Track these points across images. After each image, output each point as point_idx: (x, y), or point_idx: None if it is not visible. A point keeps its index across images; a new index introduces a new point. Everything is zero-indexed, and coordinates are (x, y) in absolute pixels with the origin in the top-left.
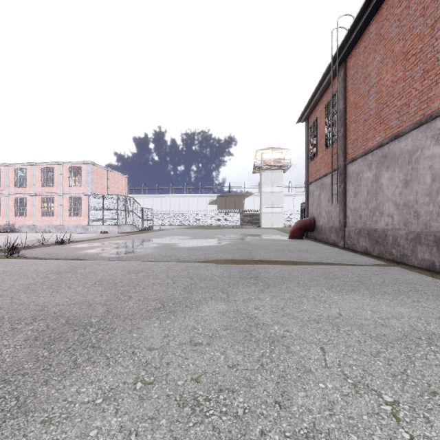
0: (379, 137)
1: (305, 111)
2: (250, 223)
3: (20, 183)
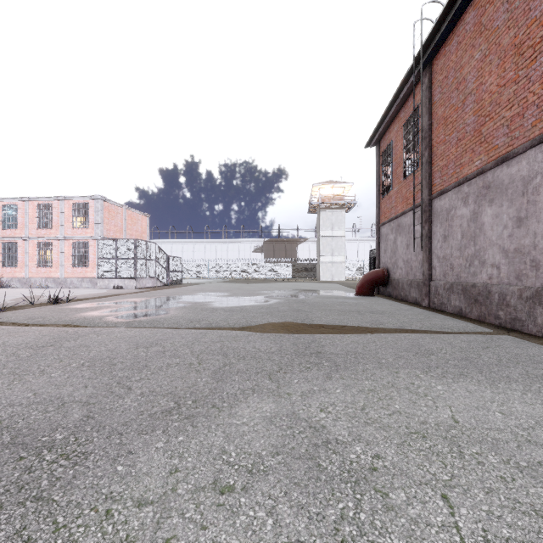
0: (479, 160)
1: (376, 131)
2: (305, 275)
3: (9, 224)
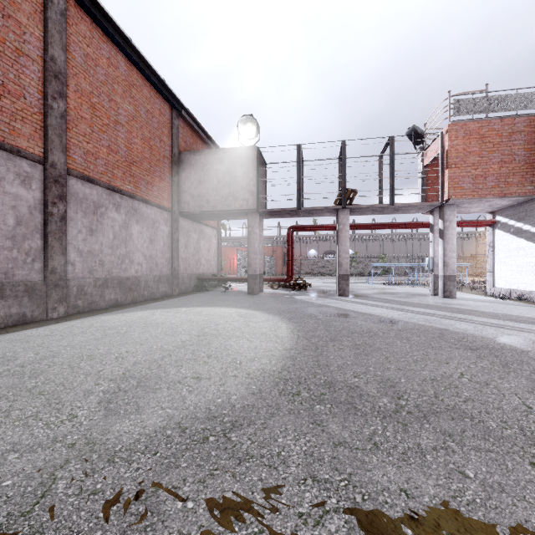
0: None
1: None
2: None
3: None
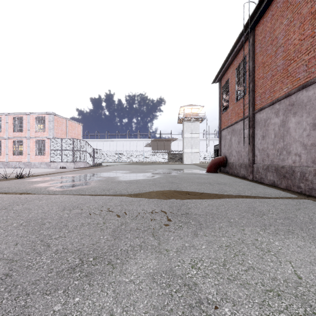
0: (287, 88)
1: (219, 73)
2: (175, 160)
3: None
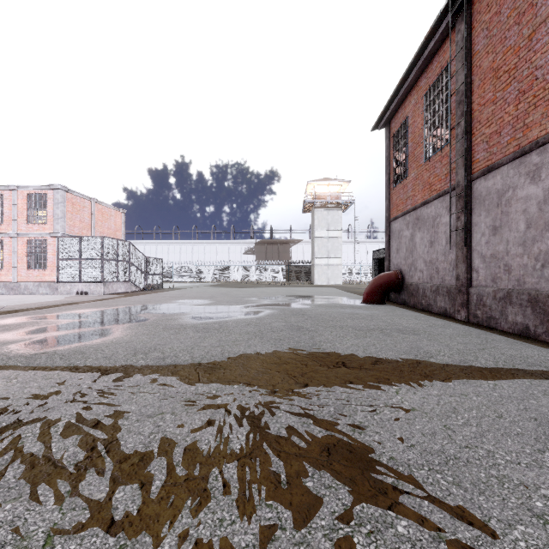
0: None
1: (387, 108)
2: (299, 278)
3: None
